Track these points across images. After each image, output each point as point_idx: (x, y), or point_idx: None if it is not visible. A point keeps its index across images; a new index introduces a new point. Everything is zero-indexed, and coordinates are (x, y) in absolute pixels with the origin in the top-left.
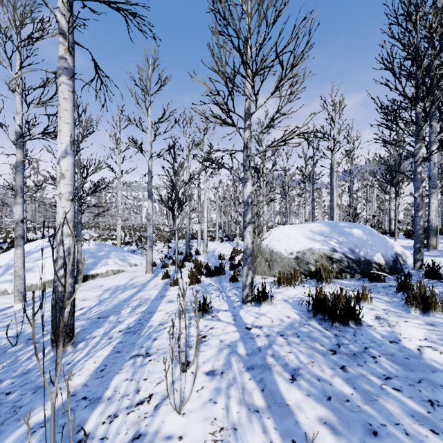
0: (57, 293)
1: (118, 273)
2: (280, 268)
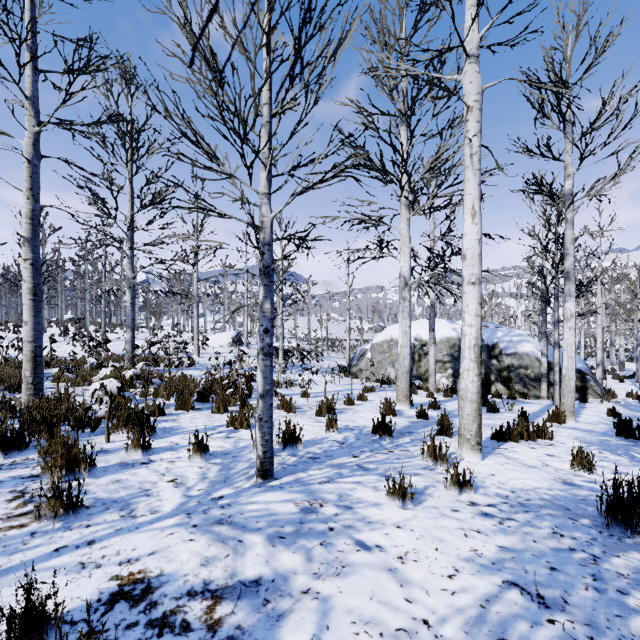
0: None
1: None
2: None
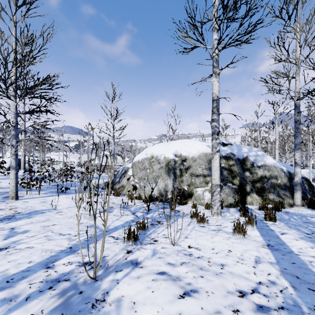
0: None
1: None
2: None
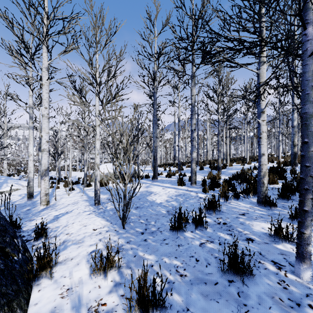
0: (30, 185)
1: (17, 190)
2: (100, 179)
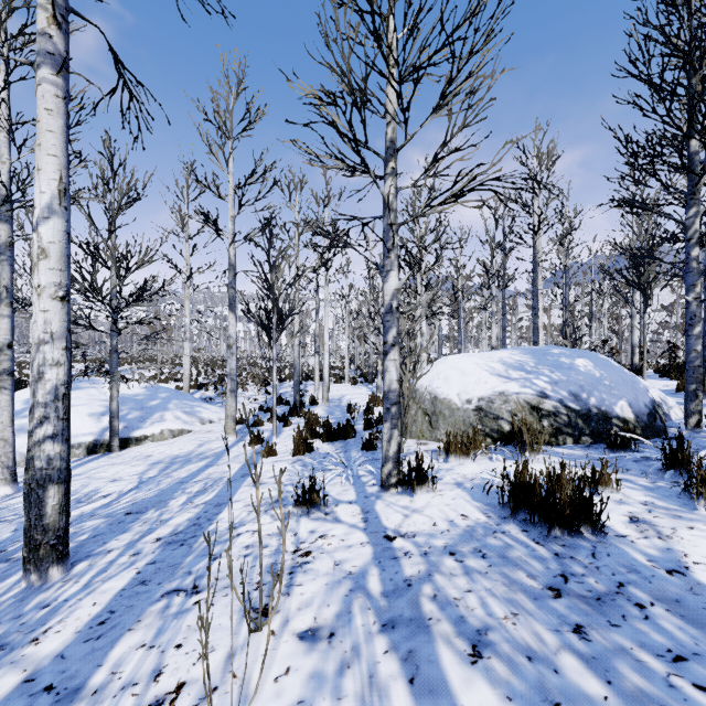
0: (33, 472)
1: (180, 435)
2: (450, 427)
